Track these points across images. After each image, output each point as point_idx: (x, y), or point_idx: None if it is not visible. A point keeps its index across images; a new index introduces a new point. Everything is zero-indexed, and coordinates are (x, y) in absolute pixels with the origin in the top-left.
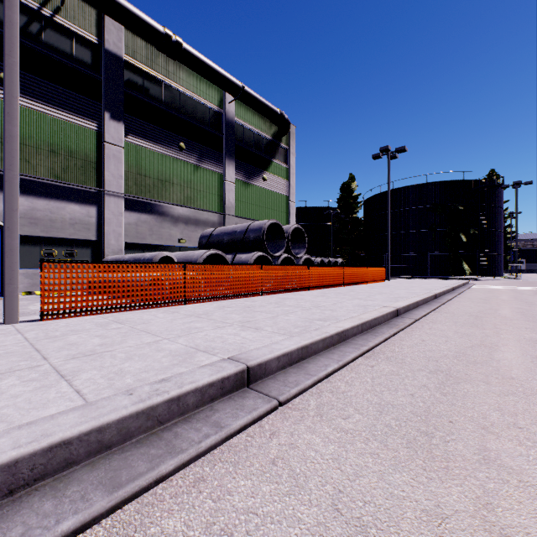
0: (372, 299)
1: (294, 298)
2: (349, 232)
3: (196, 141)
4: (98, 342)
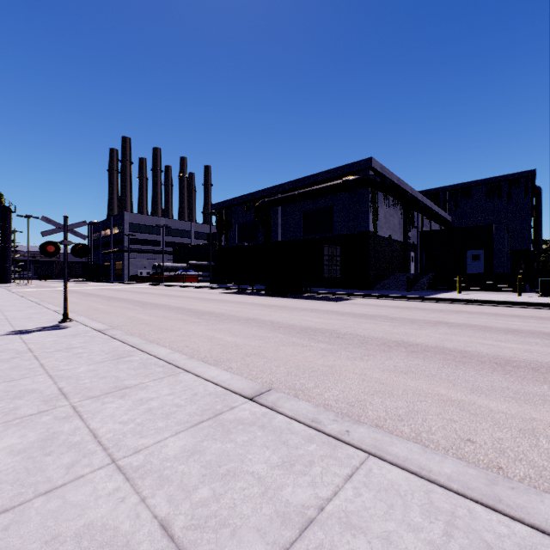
0: (2, 296)
1: None
2: None
3: None
4: None
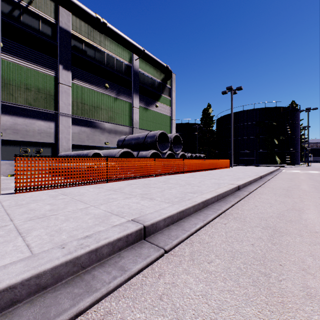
0: (222, 179)
1: (175, 178)
2: (207, 138)
3: (115, 83)
4: (48, 208)
